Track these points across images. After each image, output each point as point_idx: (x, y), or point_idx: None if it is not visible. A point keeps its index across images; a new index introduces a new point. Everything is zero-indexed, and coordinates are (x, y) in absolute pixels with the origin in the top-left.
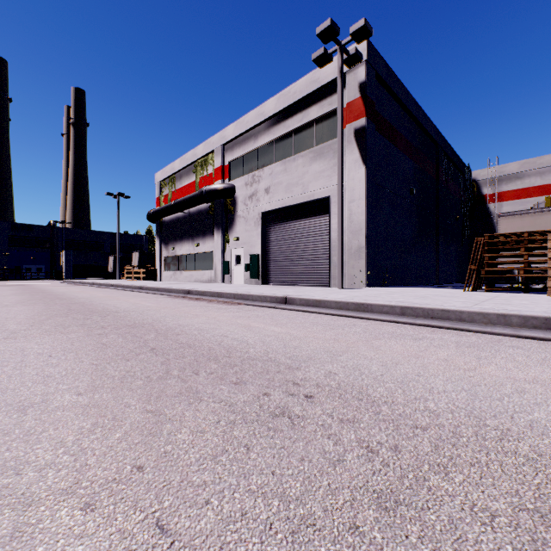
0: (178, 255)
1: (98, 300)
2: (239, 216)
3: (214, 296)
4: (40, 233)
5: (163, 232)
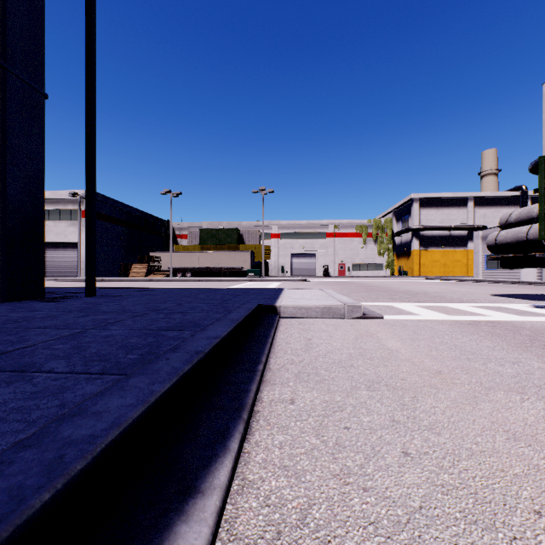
0: None
1: None
2: None
3: None
4: None
5: None
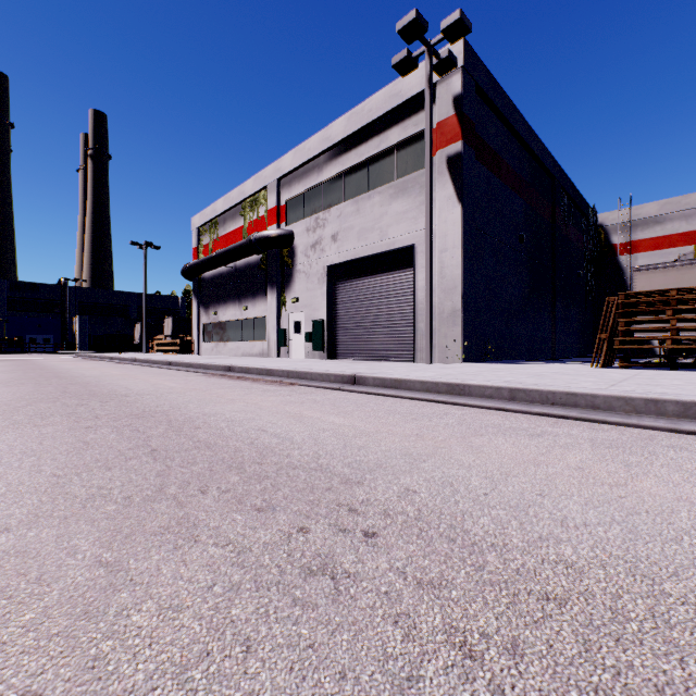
0: (221, 321)
1: (109, 379)
2: (299, 271)
3: (262, 374)
4: (47, 294)
5: (202, 293)
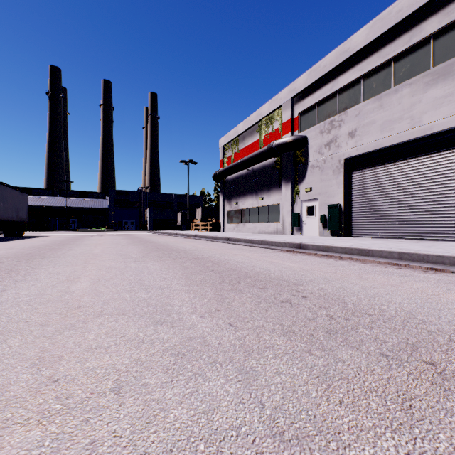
0: (241, 209)
1: (213, 253)
2: (312, 166)
3: (351, 253)
4: (132, 197)
5: (226, 190)
